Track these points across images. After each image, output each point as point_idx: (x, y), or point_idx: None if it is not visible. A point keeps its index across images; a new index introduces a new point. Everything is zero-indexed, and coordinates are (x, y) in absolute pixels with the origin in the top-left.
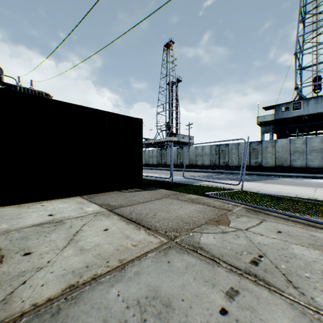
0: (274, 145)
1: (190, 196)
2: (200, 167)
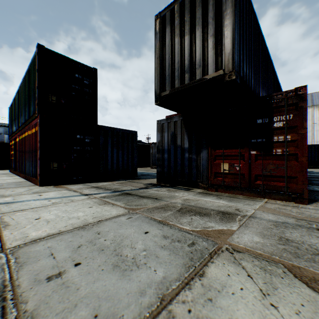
0: None
1: None
2: None
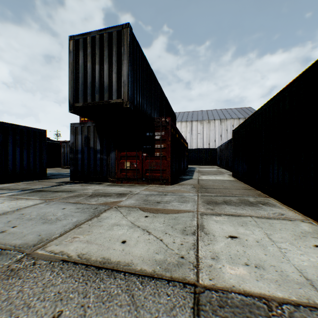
0: None
1: None
2: None
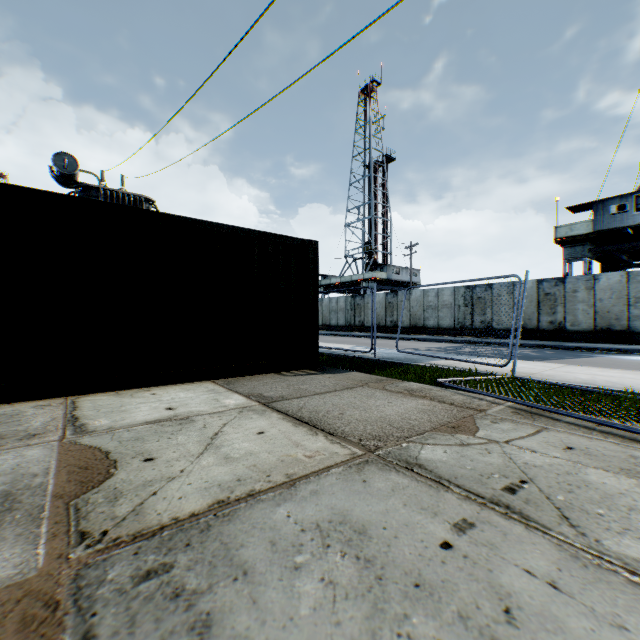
0: (591, 285)
1: (407, 384)
2: (433, 332)
